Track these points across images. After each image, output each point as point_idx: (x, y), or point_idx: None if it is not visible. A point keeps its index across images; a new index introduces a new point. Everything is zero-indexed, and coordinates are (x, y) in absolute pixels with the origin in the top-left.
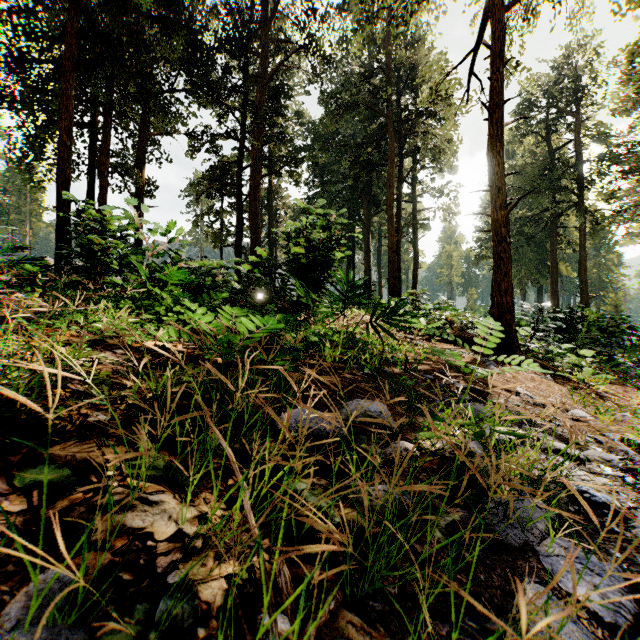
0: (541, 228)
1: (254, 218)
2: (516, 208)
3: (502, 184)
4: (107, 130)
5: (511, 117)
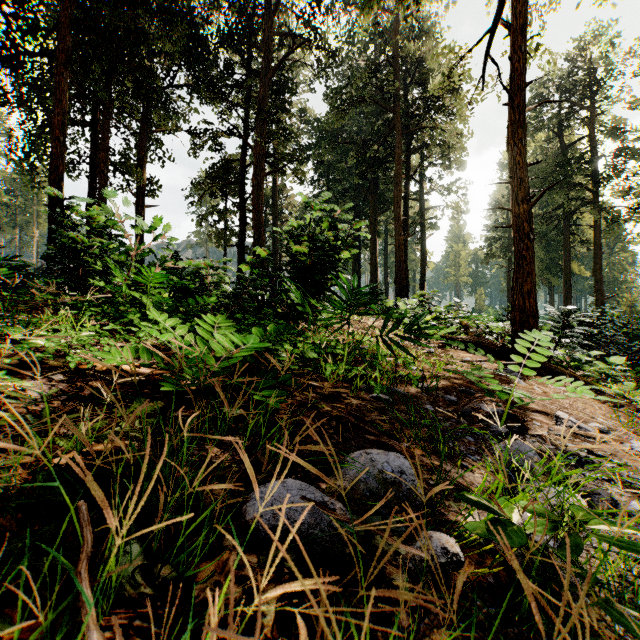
0: (554, 226)
1: (257, 217)
2: None
3: (524, 175)
4: (107, 128)
5: None
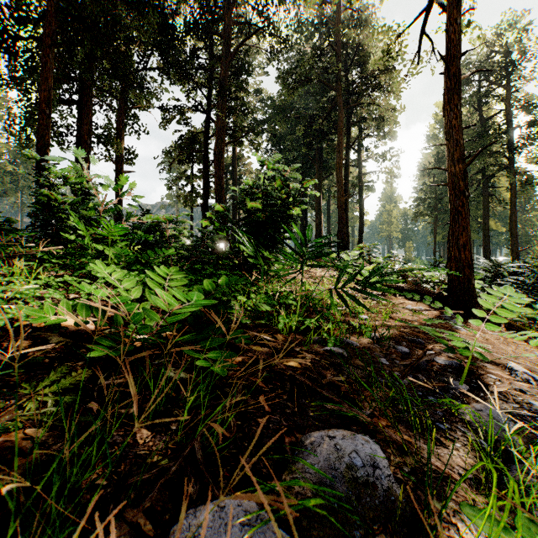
0: (474, 188)
1: (218, 181)
2: None
3: (460, 137)
4: (90, 104)
5: None
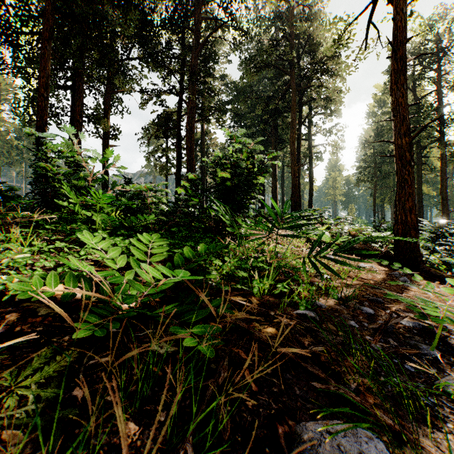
0: None
1: (190, 153)
2: (387, 143)
3: (406, 113)
4: (81, 89)
5: (385, 74)
